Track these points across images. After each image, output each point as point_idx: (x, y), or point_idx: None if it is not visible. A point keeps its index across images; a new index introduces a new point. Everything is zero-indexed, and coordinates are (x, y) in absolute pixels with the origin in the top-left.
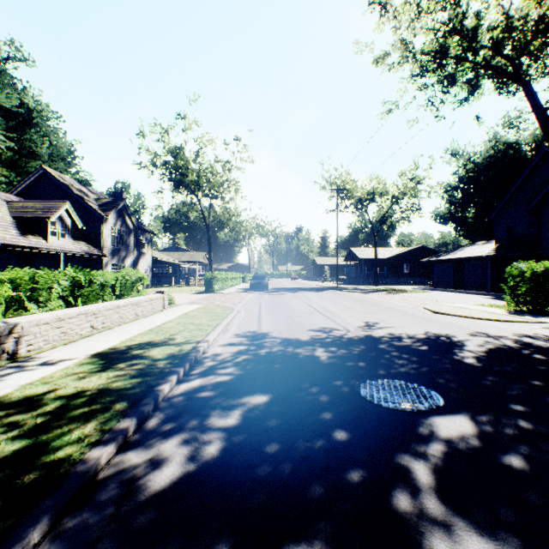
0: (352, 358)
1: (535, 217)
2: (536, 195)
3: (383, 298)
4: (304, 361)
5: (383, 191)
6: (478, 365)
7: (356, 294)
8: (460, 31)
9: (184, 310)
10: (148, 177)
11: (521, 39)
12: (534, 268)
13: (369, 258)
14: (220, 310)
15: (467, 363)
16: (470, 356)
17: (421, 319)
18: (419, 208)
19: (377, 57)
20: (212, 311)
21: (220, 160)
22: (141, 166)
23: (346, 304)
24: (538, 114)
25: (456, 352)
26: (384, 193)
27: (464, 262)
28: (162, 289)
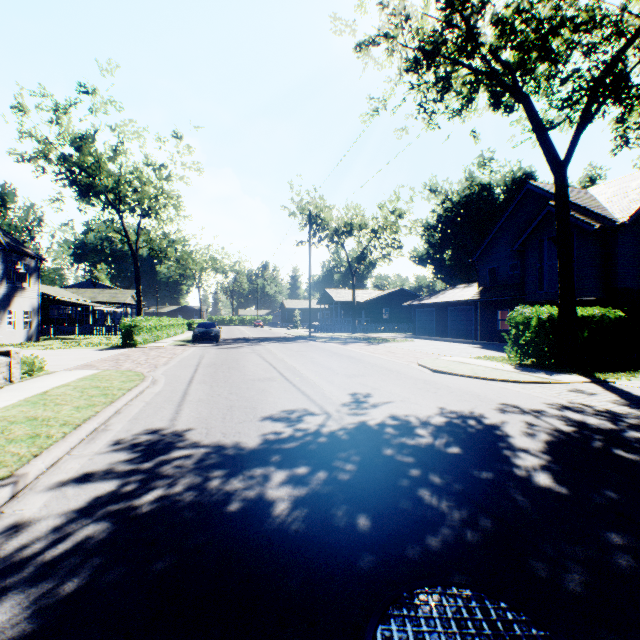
0: (343, 502)
1: (518, 259)
2: (521, 234)
3: (366, 350)
4: (237, 530)
5: (362, 223)
6: (566, 494)
7: (333, 346)
8: (467, 2)
9: (50, 383)
10: (37, 177)
11: (525, 40)
12: (539, 313)
13: (346, 301)
14: (120, 382)
15: (544, 488)
16: (535, 465)
17: (424, 384)
18: (401, 246)
19: (359, 43)
20: (102, 385)
21: (153, 163)
22: (24, 159)
23: (321, 361)
24: (539, 134)
25: (510, 458)
26: (363, 225)
27: (447, 306)
28: (6, 348)
